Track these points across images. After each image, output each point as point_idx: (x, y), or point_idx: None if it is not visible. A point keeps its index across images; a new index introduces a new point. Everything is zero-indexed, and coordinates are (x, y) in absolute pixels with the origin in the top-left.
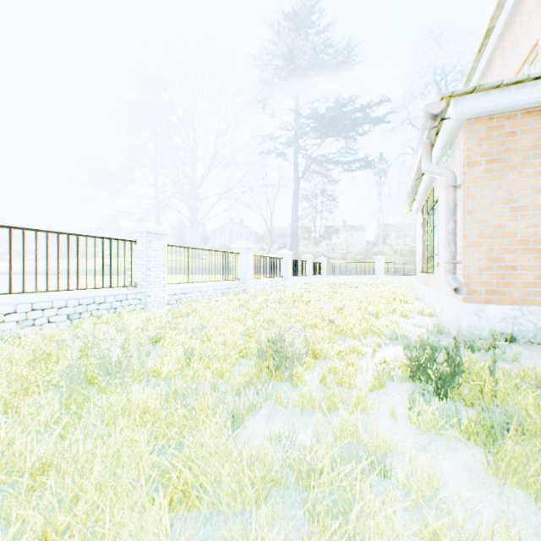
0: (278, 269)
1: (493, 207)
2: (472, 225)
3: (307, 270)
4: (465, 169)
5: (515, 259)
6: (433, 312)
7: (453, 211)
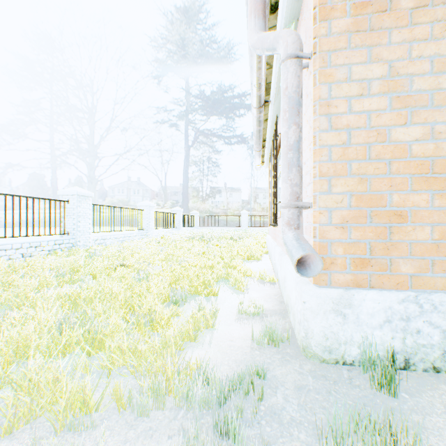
0: (139, 221)
1: (365, 98)
2: (329, 132)
3: (177, 222)
4: (318, 23)
5: (404, 200)
6: (277, 276)
7: (297, 106)
